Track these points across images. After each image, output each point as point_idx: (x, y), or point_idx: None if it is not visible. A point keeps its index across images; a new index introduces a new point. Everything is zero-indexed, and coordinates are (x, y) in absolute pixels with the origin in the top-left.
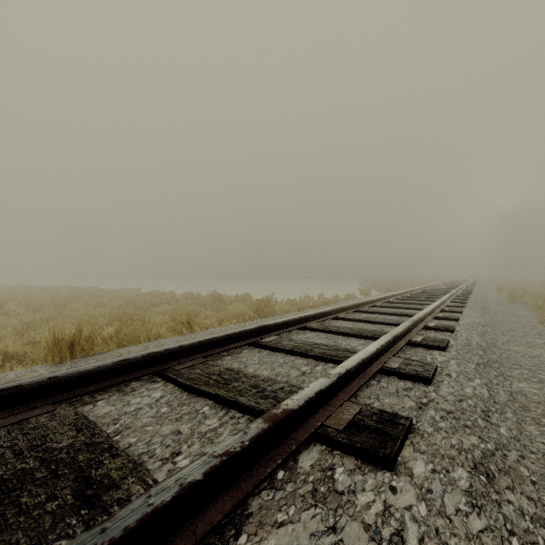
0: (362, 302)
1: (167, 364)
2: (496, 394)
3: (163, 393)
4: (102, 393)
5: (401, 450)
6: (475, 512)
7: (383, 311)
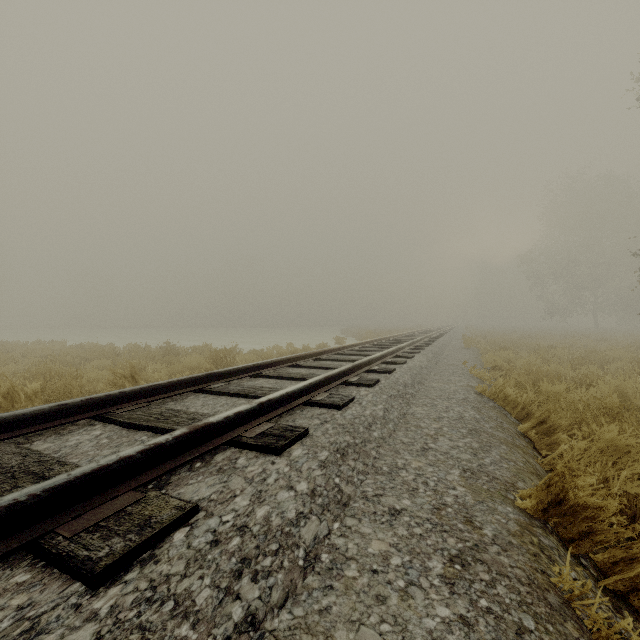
0: (324, 350)
1: (107, 409)
2: (389, 414)
3: (103, 432)
4: (39, 436)
5: (292, 445)
6: (321, 469)
7: (342, 358)
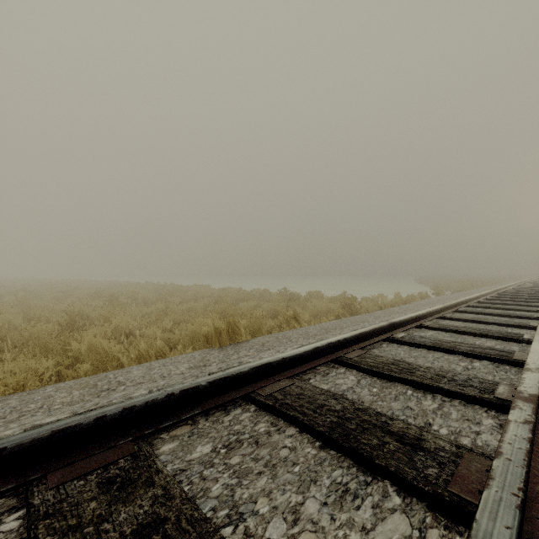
0: (458, 302)
1: (338, 353)
2: None
3: (355, 377)
4: (305, 374)
5: None
6: None
7: (486, 311)
